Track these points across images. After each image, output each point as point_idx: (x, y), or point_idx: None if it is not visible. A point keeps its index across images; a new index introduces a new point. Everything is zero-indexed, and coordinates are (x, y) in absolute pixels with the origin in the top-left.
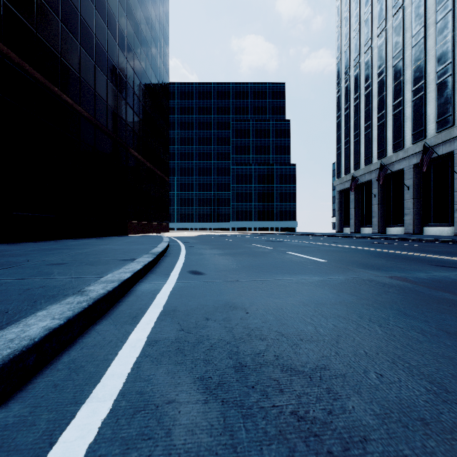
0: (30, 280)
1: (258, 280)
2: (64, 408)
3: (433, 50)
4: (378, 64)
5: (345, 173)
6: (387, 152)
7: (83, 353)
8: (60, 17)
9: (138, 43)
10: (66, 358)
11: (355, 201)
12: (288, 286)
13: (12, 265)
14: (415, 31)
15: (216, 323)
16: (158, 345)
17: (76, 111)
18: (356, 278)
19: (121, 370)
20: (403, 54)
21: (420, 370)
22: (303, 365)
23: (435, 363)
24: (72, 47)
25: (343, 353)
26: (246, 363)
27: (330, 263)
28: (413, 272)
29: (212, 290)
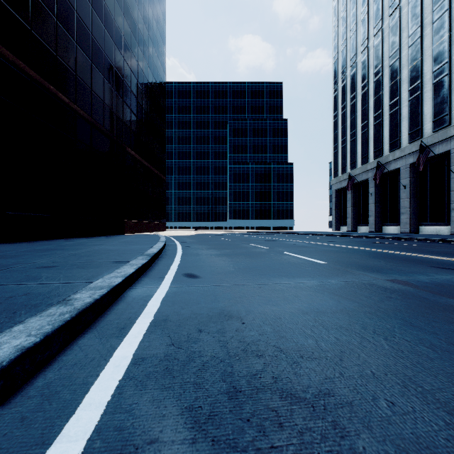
0: (15, 286)
1: (255, 284)
2: (28, 451)
3: (430, 50)
4: (375, 64)
5: (342, 172)
6: (383, 151)
7: (61, 375)
8: (55, 15)
9: (136, 42)
10: (41, 381)
11: (351, 200)
12: (286, 291)
13: (0, 268)
14: (411, 30)
15: (209, 336)
16: (145, 365)
17: (72, 109)
18: (356, 282)
19: (100, 397)
20: (399, 54)
21: (436, 396)
22: (305, 390)
23: (450, 387)
24: (68, 45)
25: (348, 373)
26: (241, 387)
27: (328, 264)
28: (414, 275)
29: (207, 296)
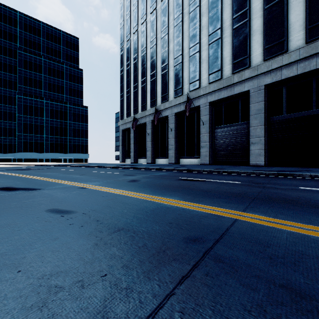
0: None
1: None
2: None
3: (187, 32)
4: (151, 35)
5: (127, 116)
6: (157, 102)
7: None
8: None
9: None
10: None
11: (134, 138)
12: None
13: None
14: (176, 15)
15: None
16: None
17: None
18: None
19: None
20: (168, 31)
21: None
22: None
23: None
24: None
25: None
26: None
27: None
28: None
29: None
